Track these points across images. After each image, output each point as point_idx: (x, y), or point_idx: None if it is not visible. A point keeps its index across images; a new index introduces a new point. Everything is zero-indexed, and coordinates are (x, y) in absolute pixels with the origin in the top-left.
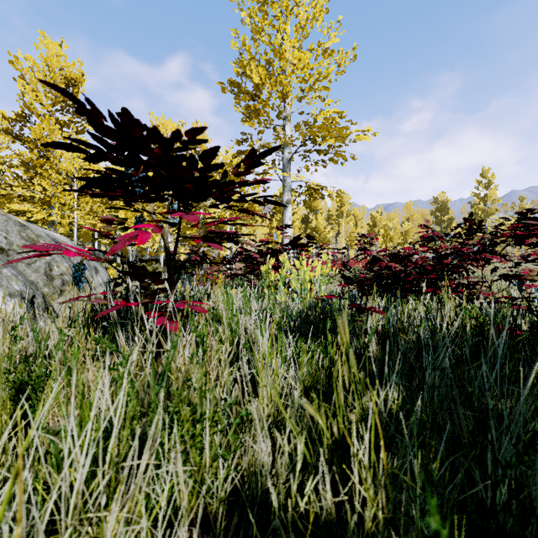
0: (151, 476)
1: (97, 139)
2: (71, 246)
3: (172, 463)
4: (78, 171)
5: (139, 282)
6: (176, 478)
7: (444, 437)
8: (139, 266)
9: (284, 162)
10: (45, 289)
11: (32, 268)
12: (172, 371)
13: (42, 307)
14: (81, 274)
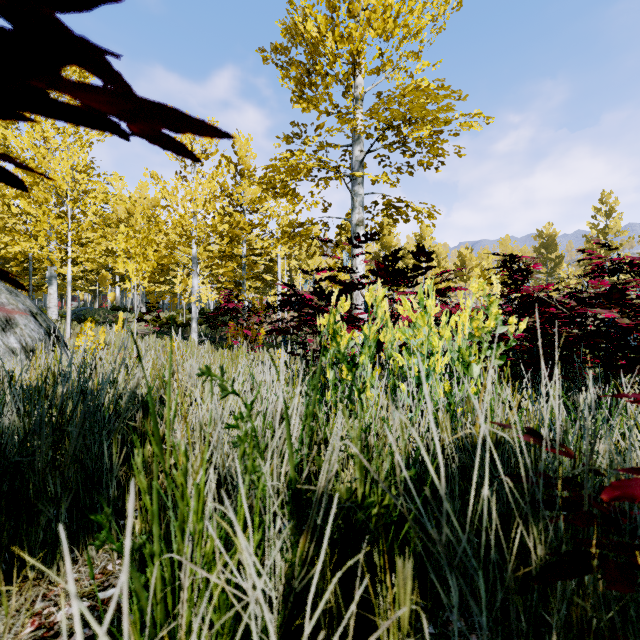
0: None
1: None
2: None
3: None
4: (71, 186)
5: None
6: None
7: None
8: None
9: (354, 165)
10: None
11: None
12: None
13: None
14: None
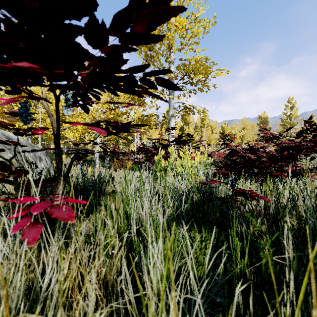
0: None
1: None
2: None
3: None
4: None
5: None
6: None
7: None
8: None
9: (170, 90)
10: None
11: None
12: None
13: None
14: None
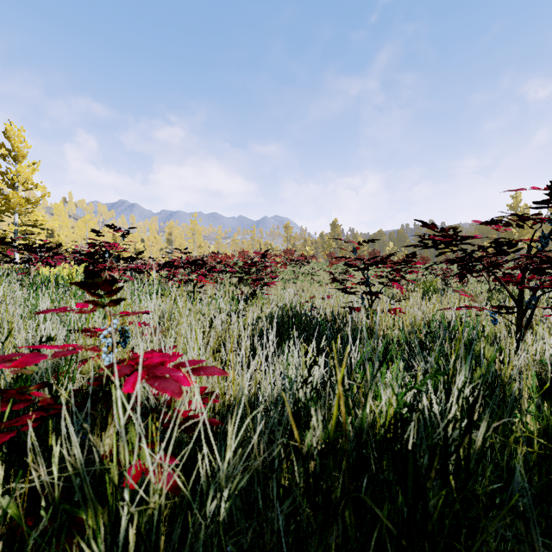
0: None
1: None
2: None
3: None
4: None
5: None
6: None
7: None
8: None
9: (15, 230)
10: None
11: None
12: None
13: None
14: None
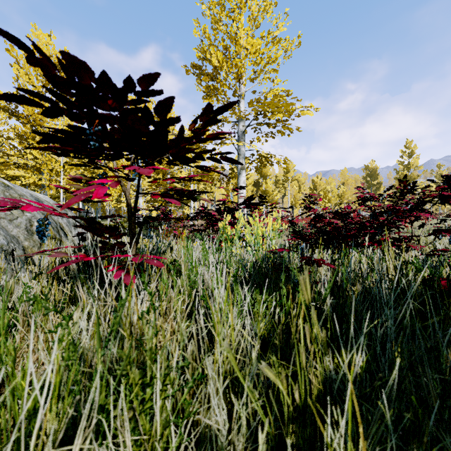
0: (95, 449)
1: (49, 90)
2: (34, 202)
3: (119, 434)
4: None
5: (98, 236)
6: (123, 450)
7: (431, 420)
8: (94, 220)
9: (239, 134)
10: (26, 243)
11: (14, 224)
12: (124, 328)
13: (21, 259)
14: (45, 229)
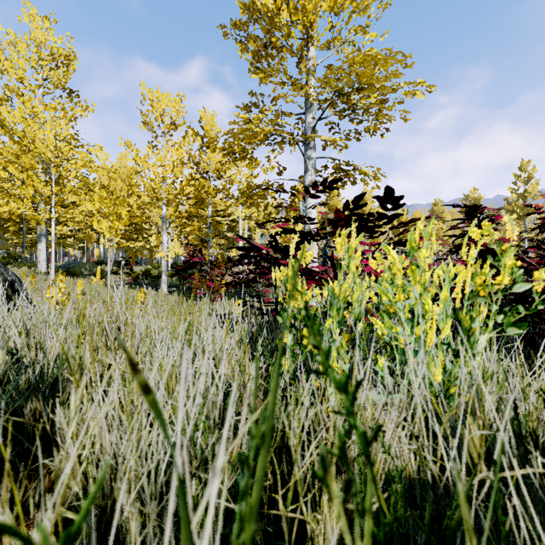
0: None
1: None
2: None
3: None
4: (54, 154)
5: None
6: None
7: None
8: None
9: (306, 131)
10: None
11: None
12: None
13: None
14: None
